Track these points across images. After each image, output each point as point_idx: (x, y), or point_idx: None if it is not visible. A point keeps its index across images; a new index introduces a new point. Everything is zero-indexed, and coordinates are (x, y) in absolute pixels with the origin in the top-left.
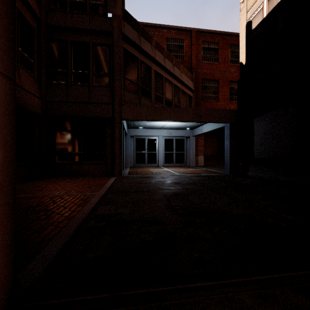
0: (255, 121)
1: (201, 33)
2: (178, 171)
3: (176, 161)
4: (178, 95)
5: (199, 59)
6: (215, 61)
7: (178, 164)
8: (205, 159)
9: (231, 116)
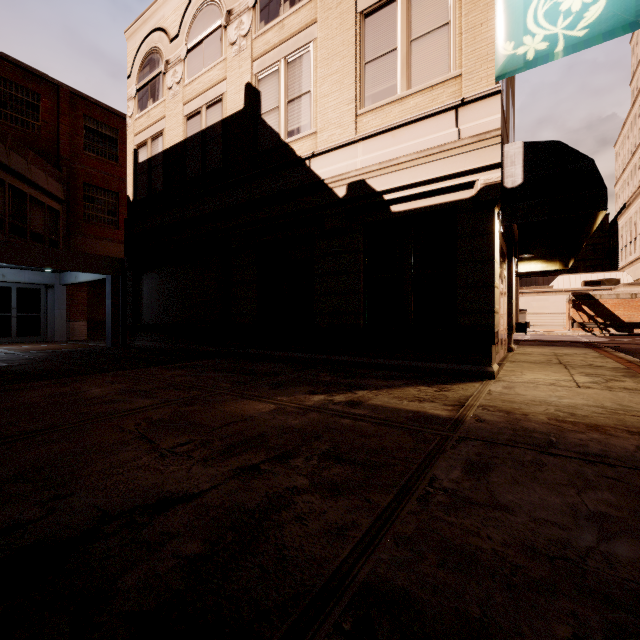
0: (143, 278)
1: (83, 99)
2: (18, 348)
3: (20, 332)
4: (22, 207)
5: (78, 146)
6: (112, 159)
7: (25, 339)
8: (93, 328)
9: (114, 266)
